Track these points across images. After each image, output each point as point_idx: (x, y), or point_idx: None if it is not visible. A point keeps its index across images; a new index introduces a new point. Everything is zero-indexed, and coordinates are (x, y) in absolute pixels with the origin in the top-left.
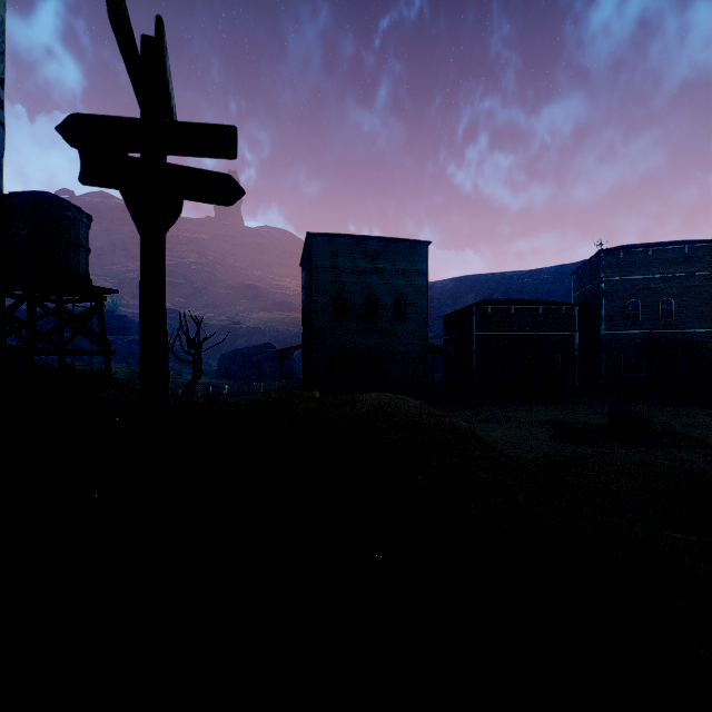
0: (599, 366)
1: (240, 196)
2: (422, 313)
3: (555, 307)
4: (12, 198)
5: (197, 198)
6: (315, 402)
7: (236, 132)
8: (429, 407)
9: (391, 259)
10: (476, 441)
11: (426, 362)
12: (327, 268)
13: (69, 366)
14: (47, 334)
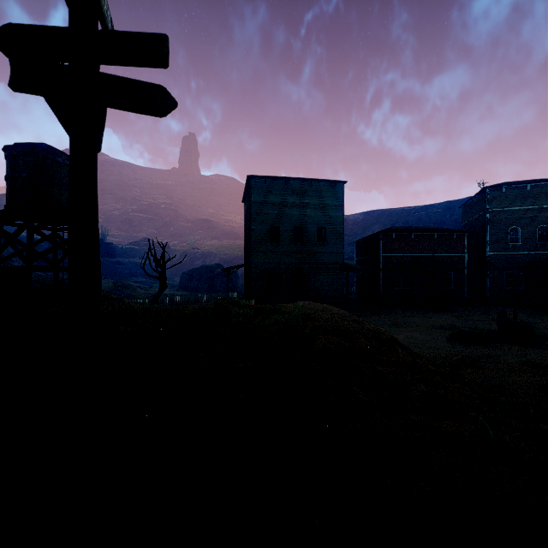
0: (484, 281)
1: (173, 107)
2: (339, 238)
3: (448, 233)
4: (16, 148)
5: (129, 107)
6: (251, 309)
7: (167, 41)
8: (351, 314)
9: (314, 196)
10: (400, 347)
11: (342, 277)
12: (263, 203)
13: (62, 280)
14: (42, 254)
